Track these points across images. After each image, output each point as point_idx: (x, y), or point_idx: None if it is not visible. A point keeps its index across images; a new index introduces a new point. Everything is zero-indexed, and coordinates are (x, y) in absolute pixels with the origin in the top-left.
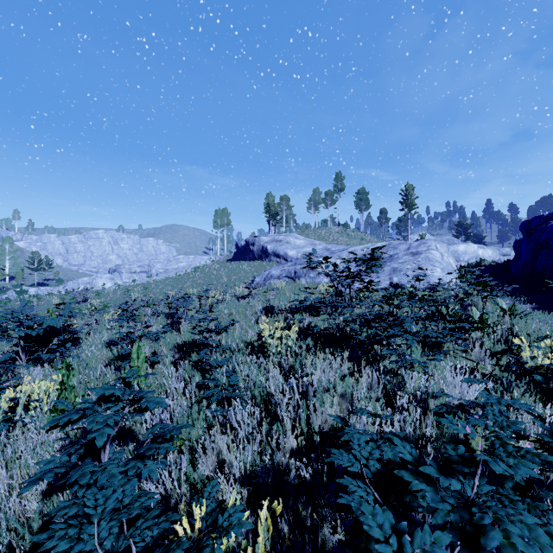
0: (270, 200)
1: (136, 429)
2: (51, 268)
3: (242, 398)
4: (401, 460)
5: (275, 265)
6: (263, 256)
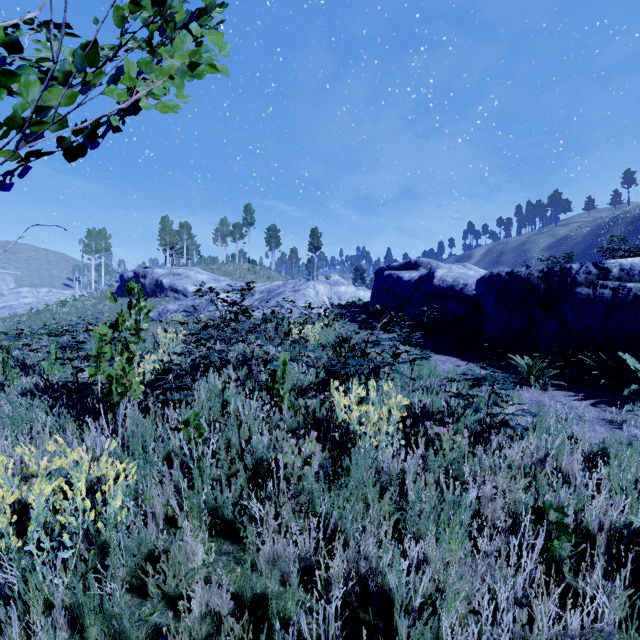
0: (167, 227)
1: (75, 380)
2: None
3: None
4: (219, 358)
5: (172, 301)
6: (157, 290)
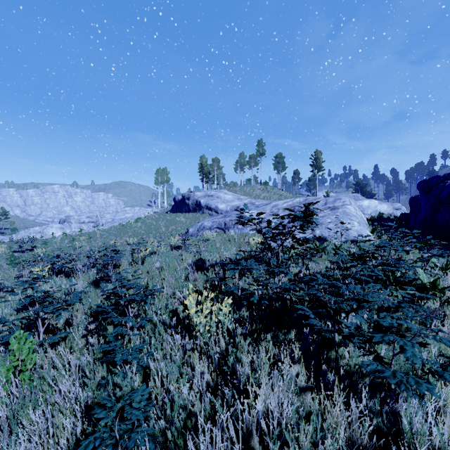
0: (204, 162)
1: None
2: (7, 218)
3: (150, 433)
4: None
5: (207, 217)
6: (197, 208)
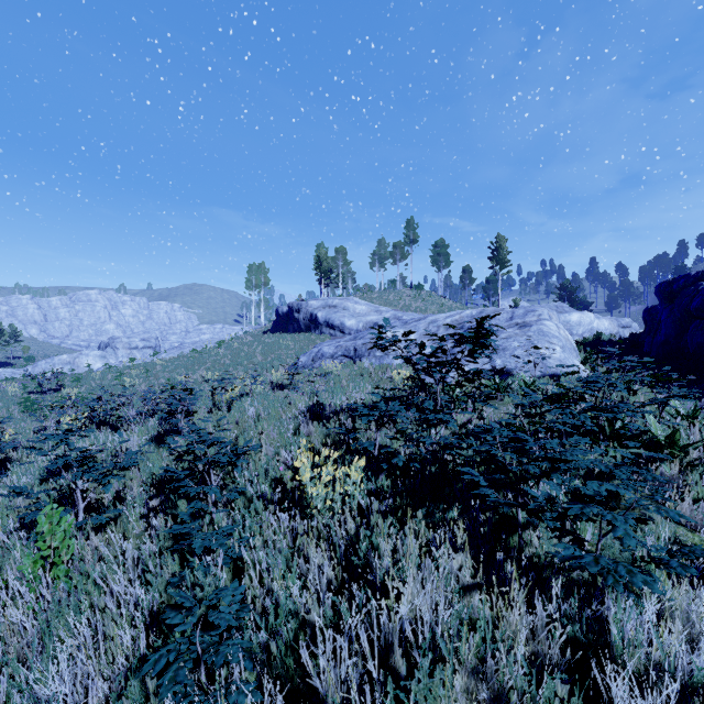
0: (322, 253)
1: None
2: (18, 341)
3: (245, 648)
4: None
5: (328, 339)
6: (311, 326)
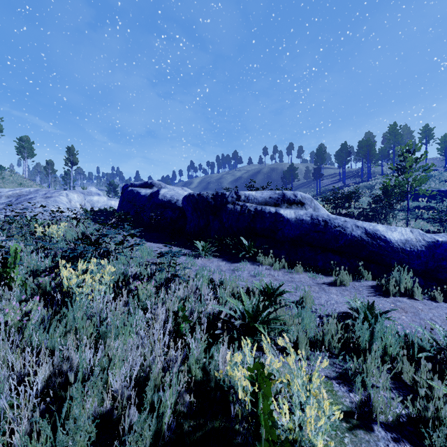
0: None
1: None
2: None
3: None
4: None
5: None
6: None
